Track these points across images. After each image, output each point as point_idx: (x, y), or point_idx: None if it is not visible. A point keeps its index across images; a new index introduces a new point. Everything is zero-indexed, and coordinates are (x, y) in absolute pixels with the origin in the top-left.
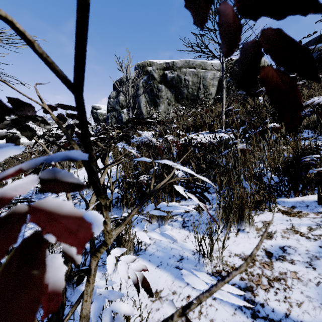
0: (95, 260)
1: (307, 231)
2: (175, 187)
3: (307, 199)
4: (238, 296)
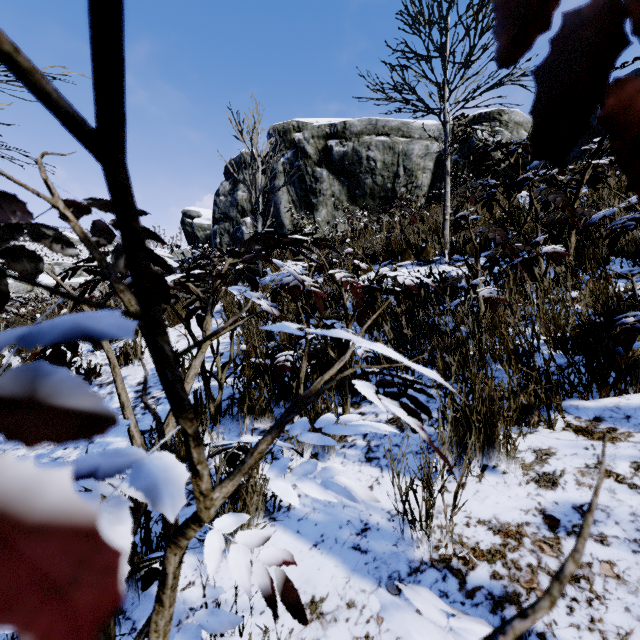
0: (175, 555)
1: (631, 472)
2: (357, 387)
3: (627, 404)
4: (489, 615)
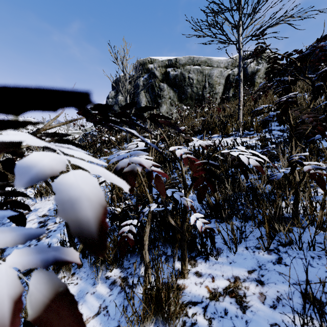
0: None
1: None
2: None
3: None
4: None
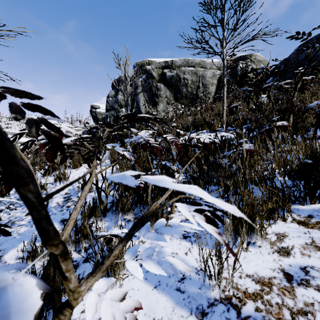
0: None
1: None
2: (179, 208)
3: None
4: None
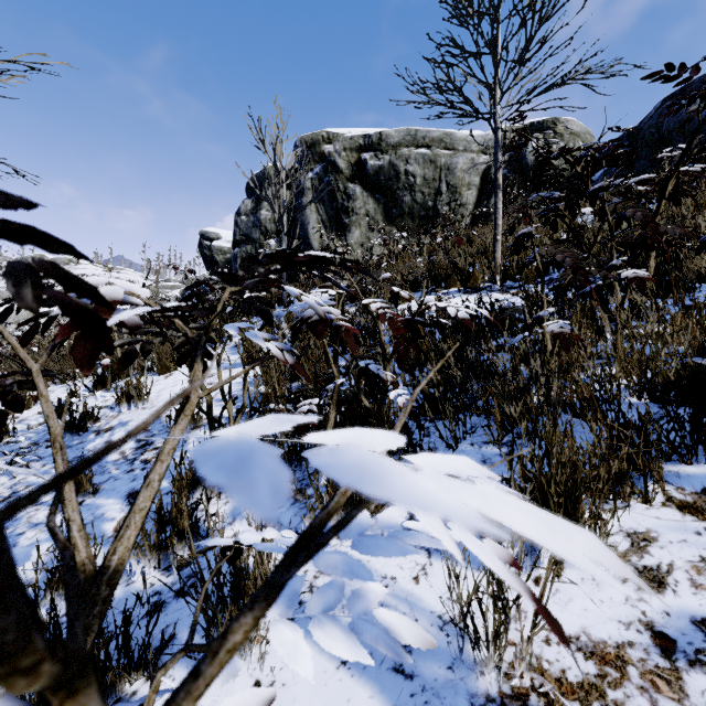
0: None
1: None
2: None
3: None
4: None
